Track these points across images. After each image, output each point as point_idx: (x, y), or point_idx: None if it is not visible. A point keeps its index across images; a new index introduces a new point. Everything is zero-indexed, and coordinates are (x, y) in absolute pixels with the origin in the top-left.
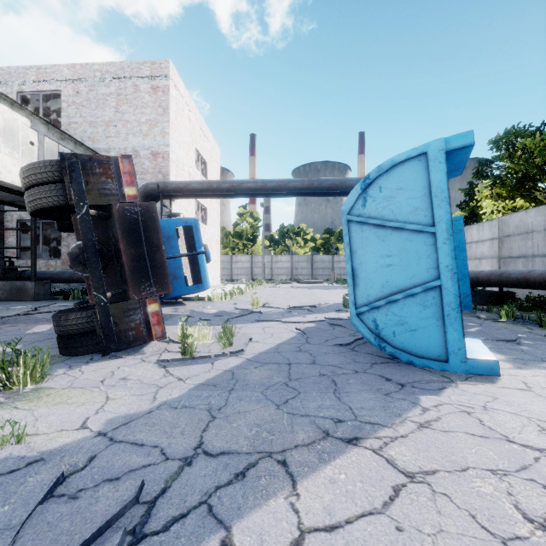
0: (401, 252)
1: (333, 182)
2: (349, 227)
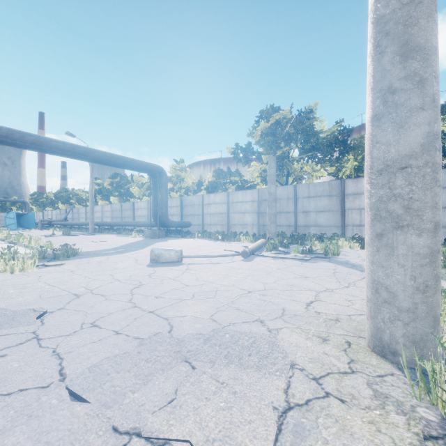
0: (11, 220)
1: (5, 200)
2: (5, 218)
